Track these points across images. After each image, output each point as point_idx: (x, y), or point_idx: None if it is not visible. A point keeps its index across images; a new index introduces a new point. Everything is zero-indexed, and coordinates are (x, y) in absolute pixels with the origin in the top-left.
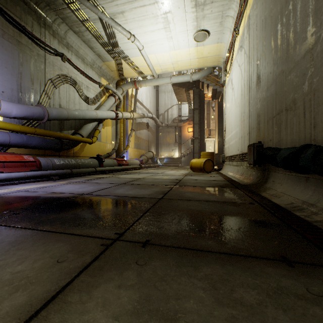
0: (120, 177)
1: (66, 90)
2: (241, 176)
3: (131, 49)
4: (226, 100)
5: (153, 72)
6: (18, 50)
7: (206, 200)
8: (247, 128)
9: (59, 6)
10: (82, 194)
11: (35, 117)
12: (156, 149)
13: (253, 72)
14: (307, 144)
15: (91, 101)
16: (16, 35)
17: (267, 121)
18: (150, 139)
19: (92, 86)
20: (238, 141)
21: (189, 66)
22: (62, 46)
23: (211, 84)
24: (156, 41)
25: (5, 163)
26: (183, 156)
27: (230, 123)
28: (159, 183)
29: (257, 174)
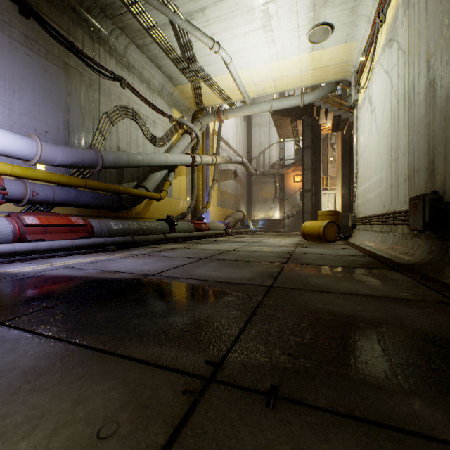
0: (199, 248)
1: (126, 127)
2: (394, 249)
3: (214, 64)
4: (358, 130)
5: (245, 96)
6: (65, 75)
7: (352, 292)
8: (403, 171)
9: (117, 11)
10: (146, 274)
11: (85, 164)
12: (247, 208)
13: (418, 76)
14: None
15: (159, 141)
16: (63, 55)
17: None
18: (239, 193)
19: (160, 120)
20: (385, 192)
21: (298, 83)
22: (121, 66)
23: (331, 109)
24: (251, 48)
25: (48, 227)
26: (287, 218)
27: (368, 166)
28: (260, 259)
29: (429, 247)
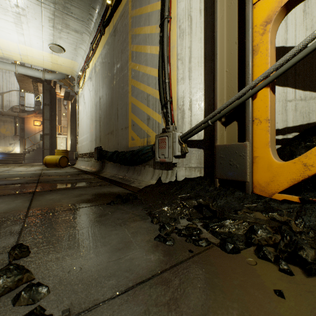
0: None
1: None
2: (91, 168)
3: None
4: (79, 108)
5: None
6: None
7: (70, 179)
8: (94, 136)
9: None
10: None
11: None
12: None
13: (98, 103)
14: (116, 151)
15: None
16: None
17: (104, 136)
18: None
19: None
20: (89, 143)
21: (41, 65)
22: None
23: (64, 86)
24: (1, 27)
25: None
26: (28, 152)
27: (83, 128)
28: (23, 176)
29: (100, 166)
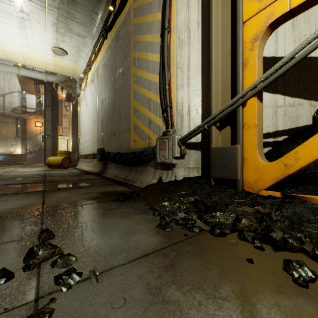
0: None
1: None
2: (93, 168)
3: None
4: (81, 110)
5: None
6: None
7: (75, 179)
8: (96, 138)
9: None
10: None
11: None
12: None
13: (100, 105)
14: (118, 152)
15: None
16: None
17: (106, 137)
18: None
19: None
20: (91, 144)
21: (43, 67)
22: None
23: (66, 88)
24: (6, 31)
25: None
26: (29, 153)
27: (85, 130)
28: (29, 177)
29: (102, 166)
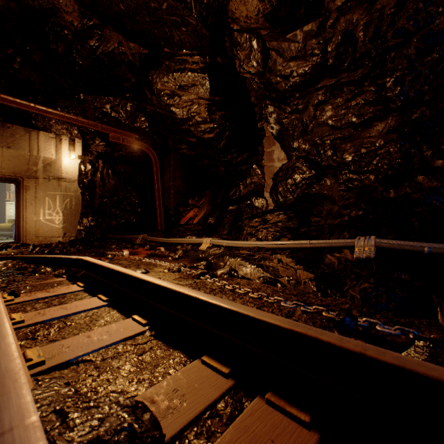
0: None
1: None
2: None
3: None
4: None
5: None
6: None
7: None
8: None
9: None
10: None
11: None
12: None
13: None
14: None
15: None
16: None
17: None
18: None
19: None
20: None
21: None
22: None
23: None
24: None
25: None
26: None
27: None
28: None
29: None
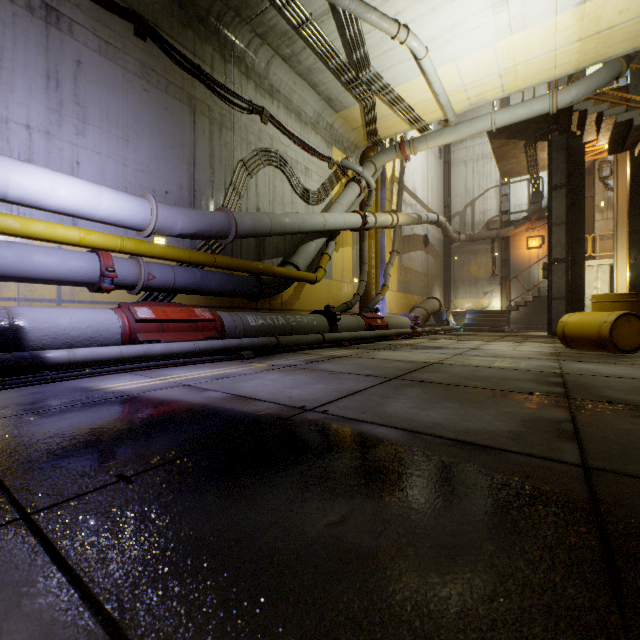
0: (379, 358)
1: (268, 178)
2: None
3: (397, 65)
4: None
5: (447, 111)
6: (190, 112)
7: None
8: None
9: (255, 10)
10: (299, 407)
11: (213, 232)
12: (444, 293)
13: None
14: None
15: (313, 196)
16: (187, 85)
17: None
18: (431, 270)
19: (315, 165)
20: None
21: (547, 72)
22: (262, 93)
23: (611, 111)
24: (462, 23)
25: (165, 323)
26: (515, 308)
27: None
28: (504, 385)
29: None
